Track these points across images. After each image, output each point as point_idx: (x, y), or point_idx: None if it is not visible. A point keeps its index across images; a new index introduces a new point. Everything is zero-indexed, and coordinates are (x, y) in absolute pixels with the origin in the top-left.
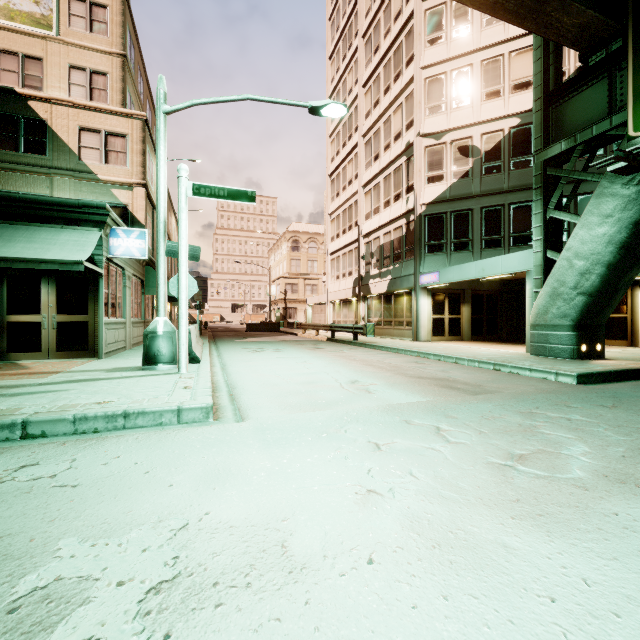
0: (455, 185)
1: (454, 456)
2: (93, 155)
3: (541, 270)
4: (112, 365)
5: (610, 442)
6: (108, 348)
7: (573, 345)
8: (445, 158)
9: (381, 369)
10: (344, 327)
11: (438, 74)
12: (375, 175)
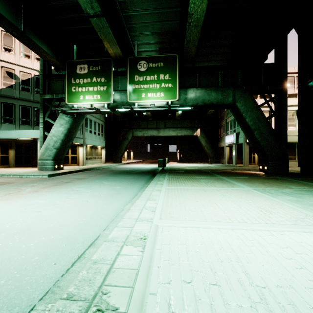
0: (4, 89)
1: None
2: None
3: (43, 138)
4: None
5: (39, 187)
6: None
7: (53, 166)
8: None
9: None
10: None
11: None
12: None
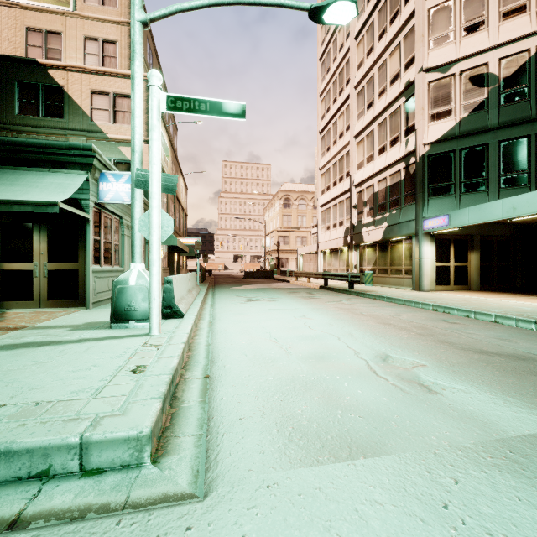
0: (466, 119)
1: None
2: (103, 116)
3: None
4: (89, 318)
5: None
6: (98, 297)
7: None
8: (453, 91)
9: (407, 332)
10: (338, 275)
11: (444, 1)
12: (368, 123)
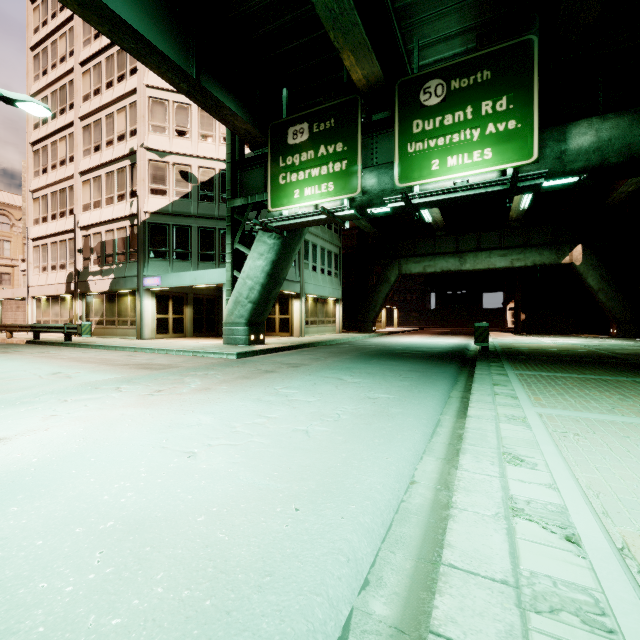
0: (177, 202)
1: (120, 396)
2: None
3: (231, 284)
4: None
5: (214, 379)
6: None
7: (246, 336)
8: (168, 176)
9: (90, 363)
10: (53, 327)
11: (162, 99)
12: (96, 166)
